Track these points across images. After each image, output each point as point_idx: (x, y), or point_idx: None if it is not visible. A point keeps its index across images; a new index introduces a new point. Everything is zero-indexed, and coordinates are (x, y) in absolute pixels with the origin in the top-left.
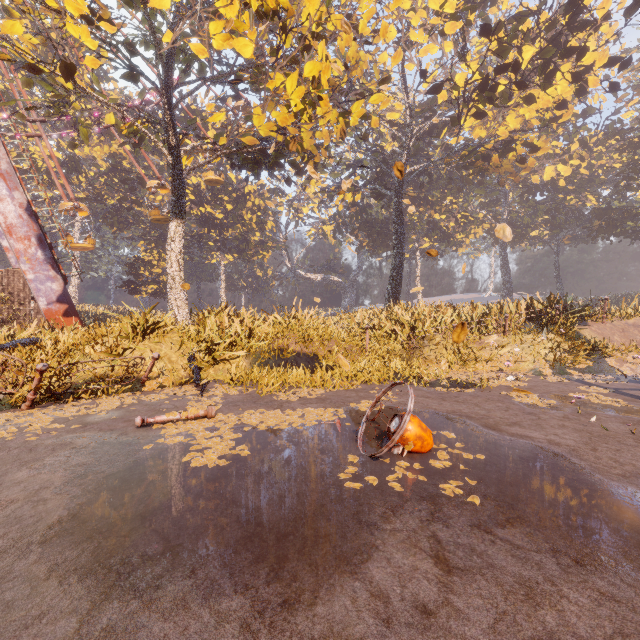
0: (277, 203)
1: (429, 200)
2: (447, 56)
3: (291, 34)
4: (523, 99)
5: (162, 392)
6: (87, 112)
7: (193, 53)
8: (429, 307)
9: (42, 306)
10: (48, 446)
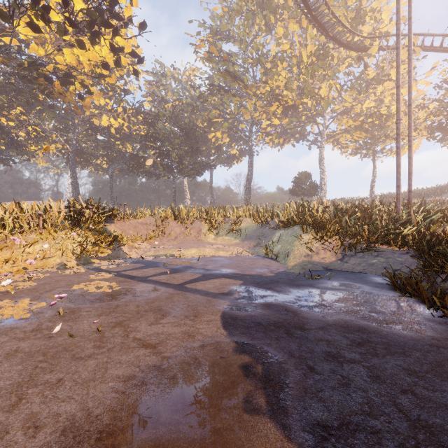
0: None
1: None
2: None
3: None
4: (77, 41)
5: None
6: None
7: None
8: None
9: None
10: None
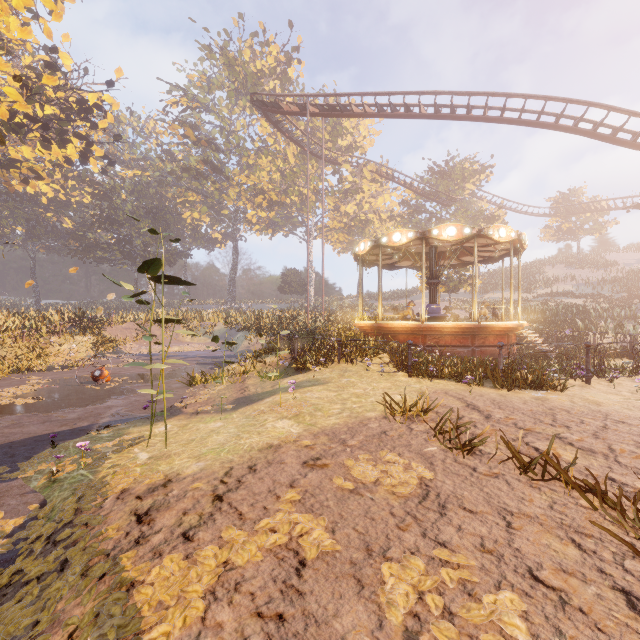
0: None
1: None
2: None
3: None
4: (40, 142)
5: None
6: None
7: None
8: None
9: None
10: None
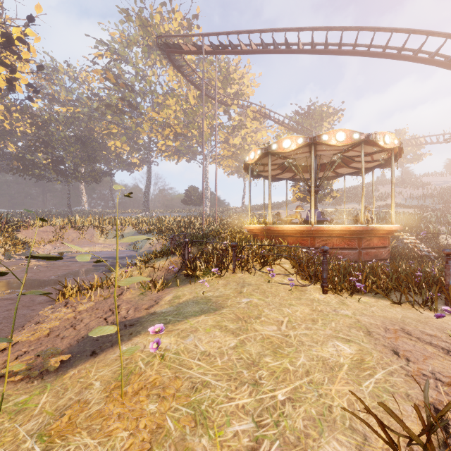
0: None
1: None
2: None
3: None
4: None
5: None
6: None
7: None
8: None
9: None
10: None
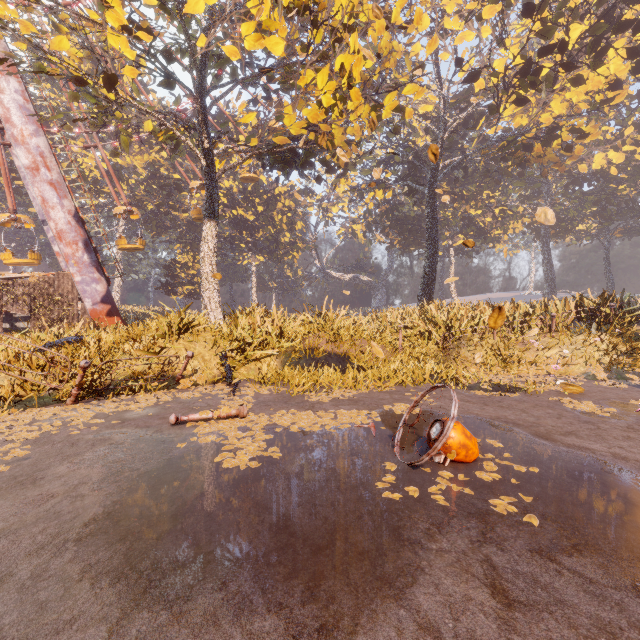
0: (307, 203)
1: (464, 195)
2: (485, 42)
3: (322, 29)
4: (570, 82)
5: (196, 390)
6: (127, 121)
7: (225, 57)
8: (465, 306)
9: (88, 306)
10: (88, 441)
